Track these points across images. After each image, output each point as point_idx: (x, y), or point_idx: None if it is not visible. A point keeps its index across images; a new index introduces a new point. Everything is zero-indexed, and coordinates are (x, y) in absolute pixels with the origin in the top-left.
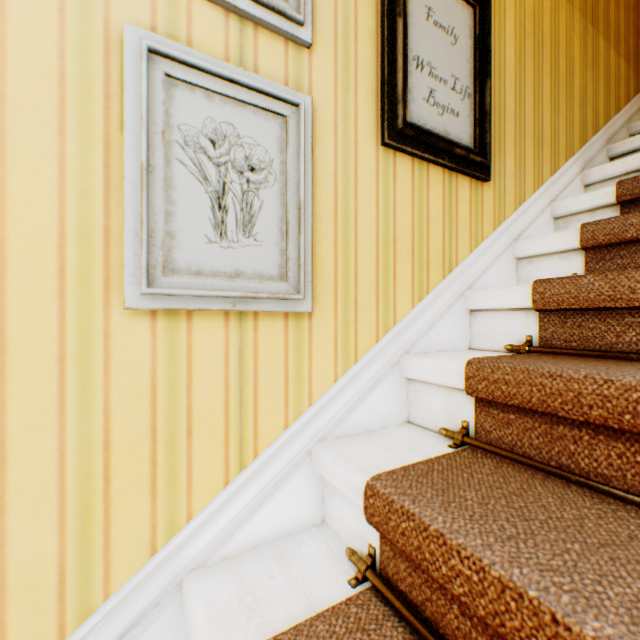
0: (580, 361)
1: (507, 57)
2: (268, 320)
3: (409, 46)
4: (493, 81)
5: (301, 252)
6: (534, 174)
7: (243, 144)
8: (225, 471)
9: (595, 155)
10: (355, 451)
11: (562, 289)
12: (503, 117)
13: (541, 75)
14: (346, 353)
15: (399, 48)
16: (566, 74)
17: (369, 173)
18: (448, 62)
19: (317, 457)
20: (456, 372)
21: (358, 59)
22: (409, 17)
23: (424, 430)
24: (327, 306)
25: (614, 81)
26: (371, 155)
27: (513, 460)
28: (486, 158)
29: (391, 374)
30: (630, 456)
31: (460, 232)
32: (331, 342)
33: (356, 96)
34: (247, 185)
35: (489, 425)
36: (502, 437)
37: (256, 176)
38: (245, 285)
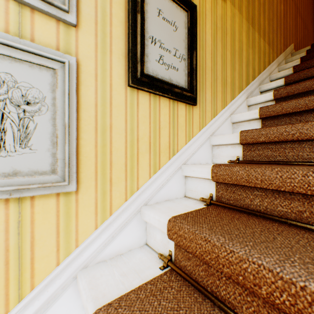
0: (229, 220)
1: (207, 39)
2: (43, 199)
3: (147, 30)
4: (199, 52)
5: (66, 155)
6: (222, 100)
7: (20, 86)
8: (5, 304)
9: (253, 90)
10: (101, 278)
11: (225, 172)
12: (205, 71)
13: (226, 50)
14: (104, 211)
15: (138, 31)
16: (239, 50)
17: (120, 103)
18: (172, 40)
19: (78, 281)
20: (164, 224)
21: (113, 35)
22: (147, 13)
23: (152, 251)
24: (90, 184)
25: (263, 54)
26: (122, 92)
27: (190, 283)
28: (194, 93)
29: (135, 218)
30: (245, 296)
31: (180, 133)
32: (93, 206)
33: (111, 57)
34: (24, 113)
35: (180, 257)
36: (186, 266)
37: (31, 107)
38: (20, 180)
